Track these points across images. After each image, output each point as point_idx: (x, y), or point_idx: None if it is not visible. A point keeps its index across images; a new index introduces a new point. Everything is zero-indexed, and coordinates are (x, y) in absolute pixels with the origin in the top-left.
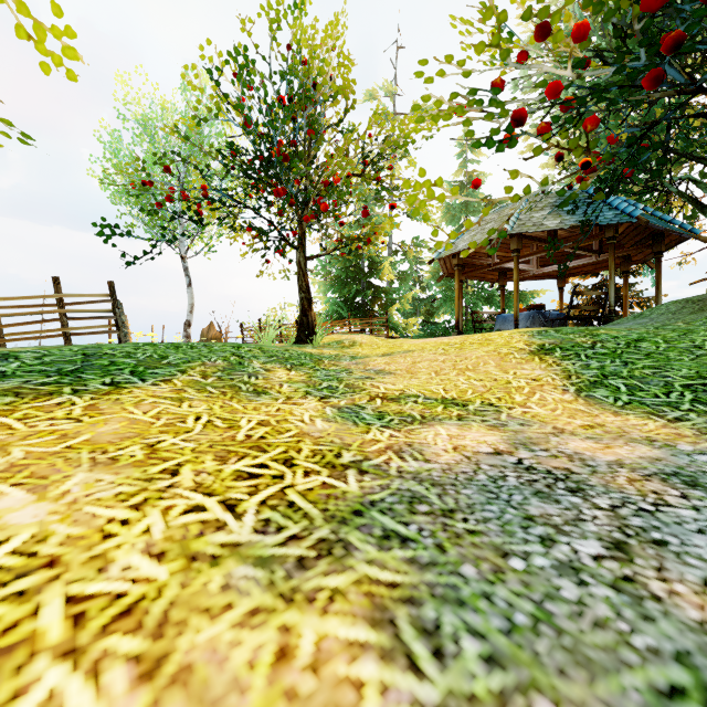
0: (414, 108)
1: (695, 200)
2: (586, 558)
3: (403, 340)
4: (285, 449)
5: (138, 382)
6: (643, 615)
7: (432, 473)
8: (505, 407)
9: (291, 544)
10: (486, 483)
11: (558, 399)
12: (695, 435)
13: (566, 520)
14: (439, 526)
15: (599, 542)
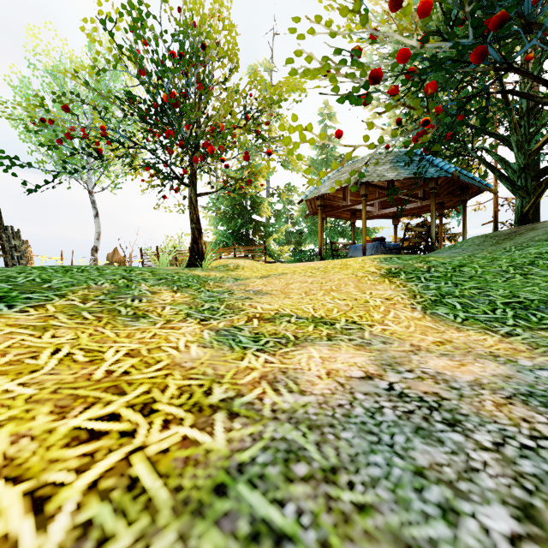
0: (288, 60)
1: (488, 163)
2: (502, 543)
3: (278, 264)
4: (148, 387)
5: (3, 309)
6: None
7: (308, 409)
8: (366, 324)
9: None
10: (364, 419)
11: (409, 316)
12: (528, 350)
13: (458, 472)
14: (321, 502)
15: (505, 509)
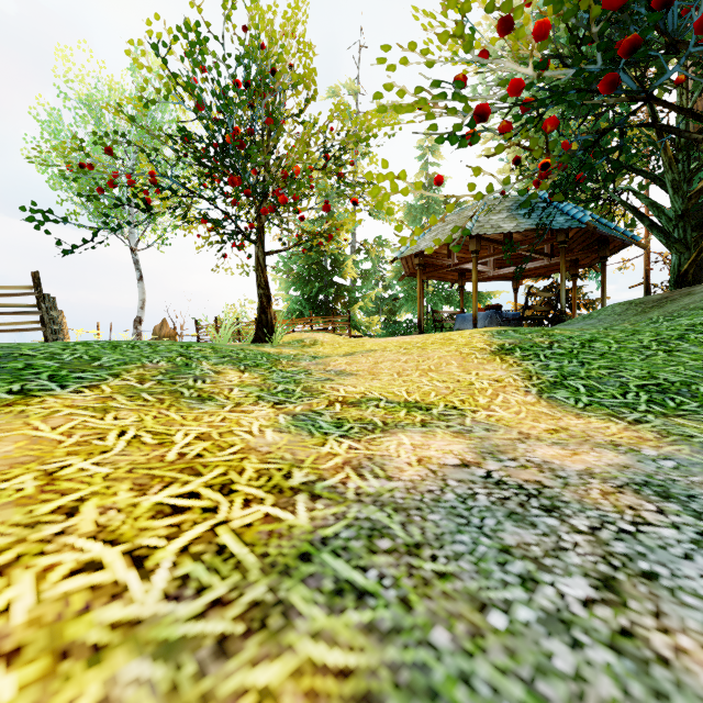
0: (376, 96)
1: (635, 209)
2: (574, 604)
3: (366, 339)
4: (225, 469)
5: (56, 389)
6: (654, 691)
7: (395, 494)
8: (469, 410)
9: (212, 614)
10: (455, 504)
11: (521, 401)
12: (656, 439)
13: (545, 551)
14: (403, 569)
15: (586, 580)
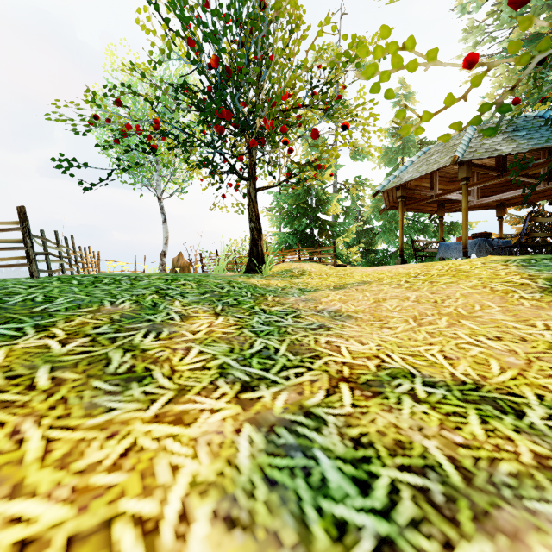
0: None
1: None
2: None
3: (352, 269)
4: None
5: None
6: None
7: None
8: None
9: None
10: None
11: None
12: None
13: None
14: None
15: None
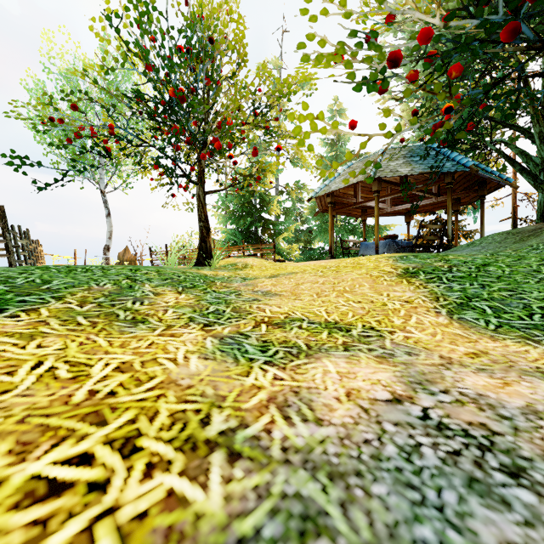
0: (299, 43)
1: (508, 156)
2: None
3: (288, 263)
4: (135, 414)
5: None
6: None
7: (327, 448)
8: (386, 331)
9: None
10: (399, 463)
11: (434, 322)
12: None
13: None
14: None
15: None
